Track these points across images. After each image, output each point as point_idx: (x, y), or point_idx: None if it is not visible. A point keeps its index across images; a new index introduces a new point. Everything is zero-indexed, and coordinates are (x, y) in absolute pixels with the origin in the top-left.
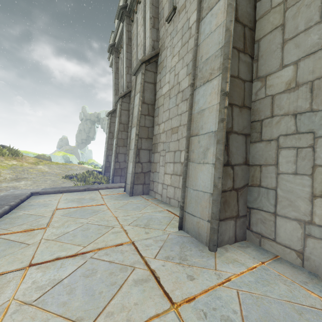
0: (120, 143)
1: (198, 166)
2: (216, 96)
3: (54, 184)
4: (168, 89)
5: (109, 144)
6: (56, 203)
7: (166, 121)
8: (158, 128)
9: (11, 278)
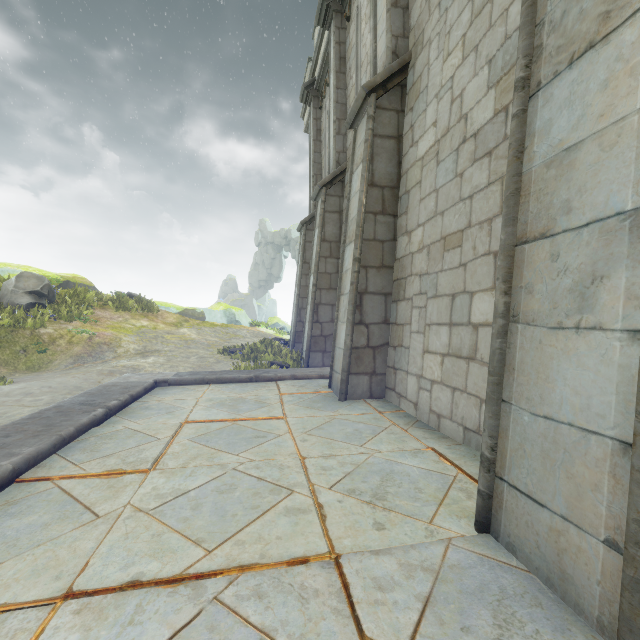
0: (323, 282)
1: (555, 339)
2: (638, 80)
3: (201, 365)
4: (433, 142)
5: (302, 285)
6: (190, 407)
7: (427, 221)
8: (406, 241)
9: (10, 637)
